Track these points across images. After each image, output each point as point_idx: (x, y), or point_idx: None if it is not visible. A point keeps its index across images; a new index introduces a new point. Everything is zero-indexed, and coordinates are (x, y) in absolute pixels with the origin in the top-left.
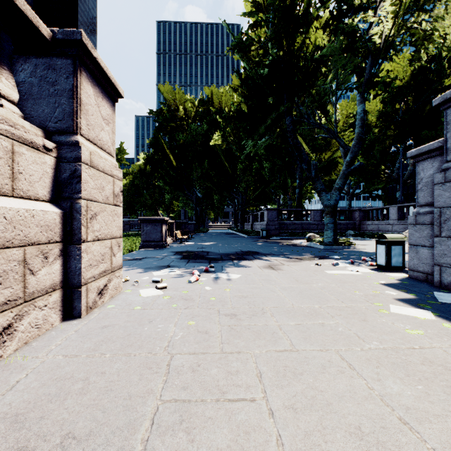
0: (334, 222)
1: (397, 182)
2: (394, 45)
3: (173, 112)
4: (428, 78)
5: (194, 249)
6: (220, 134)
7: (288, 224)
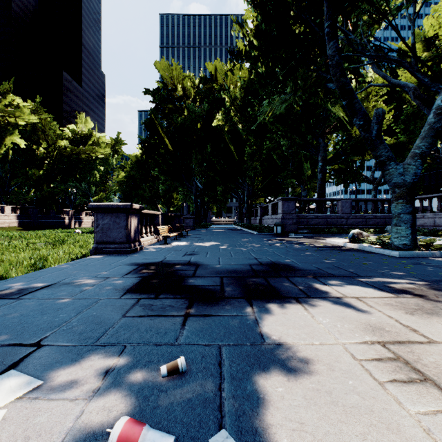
0: (412, 211)
1: None
2: None
3: (171, 92)
4: None
5: (176, 258)
6: (223, 112)
7: (309, 217)
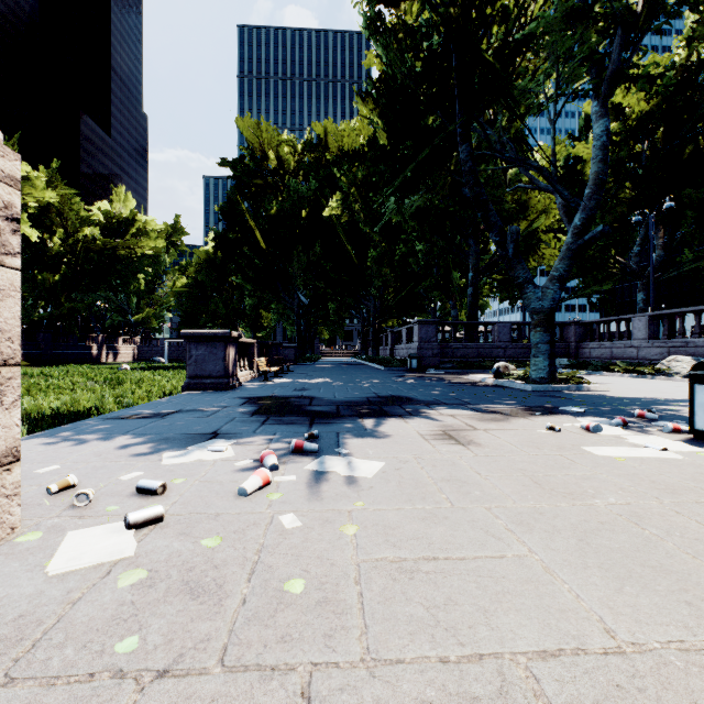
0: (550, 340)
1: (636, 277)
2: (666, 5)
3: (261, 162)
4: (691, 99)
5: (286, 393)
6: (338, 196)
7: (455, 347)
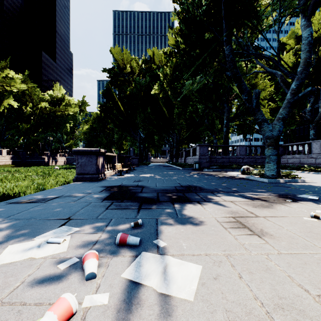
0: (277, 154)
1: (309, 122)
2: None
3: (122, 69)
4: None
5: (129, 183)
6: (159, 84)
7: (217, 158)
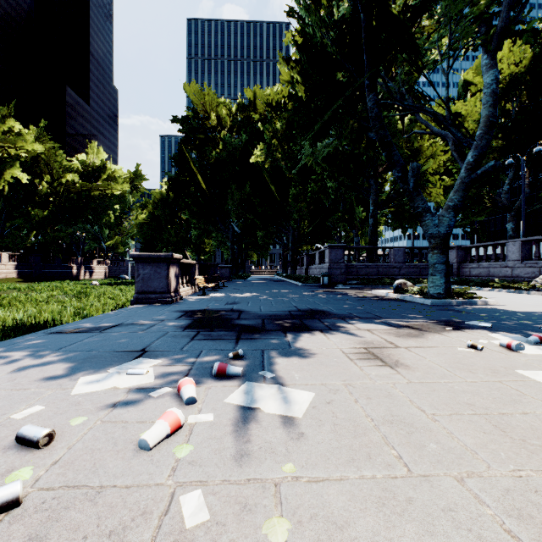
0: (446, 261)
1: (506, 210)
2: None
3: (203, 121)
4: None
5: (218, 306)
6: (264, 146)
7: (359, 267)
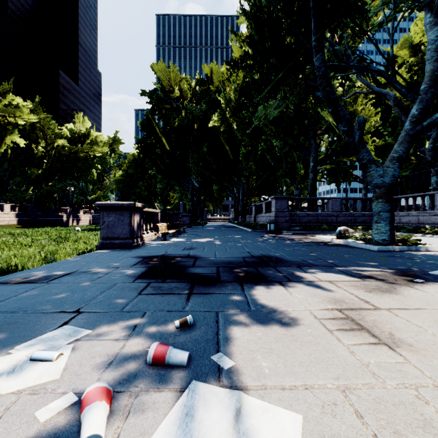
0: (390, 209)
1: (430, 166)
2: None
3: (168, 94)
4: None
5: (176, 252)
6: (219, 113)
7: (301, 215)
